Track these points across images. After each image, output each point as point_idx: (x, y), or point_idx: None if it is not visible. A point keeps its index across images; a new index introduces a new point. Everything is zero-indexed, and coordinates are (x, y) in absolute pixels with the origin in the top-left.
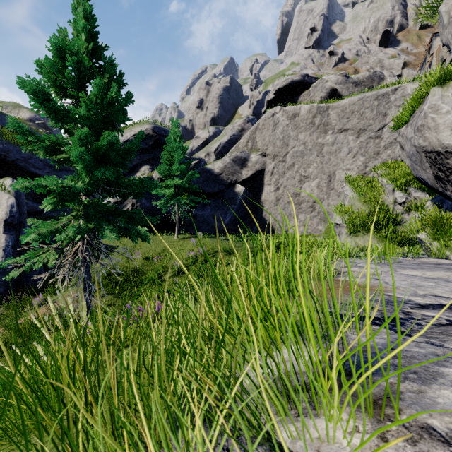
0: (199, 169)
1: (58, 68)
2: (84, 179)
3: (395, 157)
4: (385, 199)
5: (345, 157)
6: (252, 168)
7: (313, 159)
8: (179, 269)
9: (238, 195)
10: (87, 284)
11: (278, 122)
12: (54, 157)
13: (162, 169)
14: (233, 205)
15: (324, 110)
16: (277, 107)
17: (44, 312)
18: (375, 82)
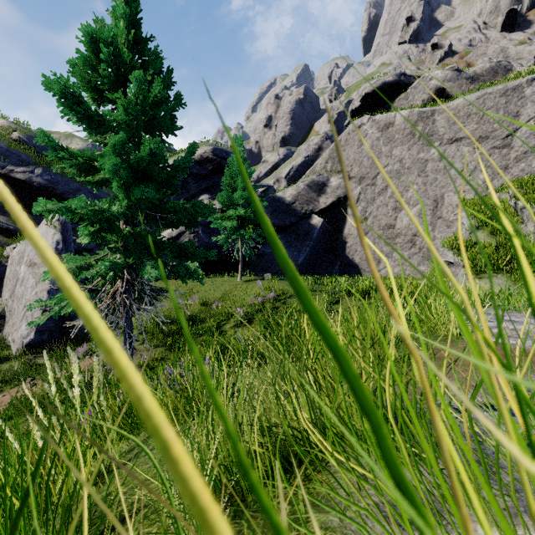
0: (267, 197)
1: (92, 64)
2: (122, 201)
3: (532, 172)
4: (522, 228)
5: (457, 176)
6: (332, 195)
7: (412, 180)
8: (242, 318)
9: (314, 228)
10: (128, 334)
11: (366, 135)
12: (90, 178)
13: (222, 197)
14: (308, 240)
15: (428, 116)
16: (365, 117)
17: (87, 365)
18: (499, 76)
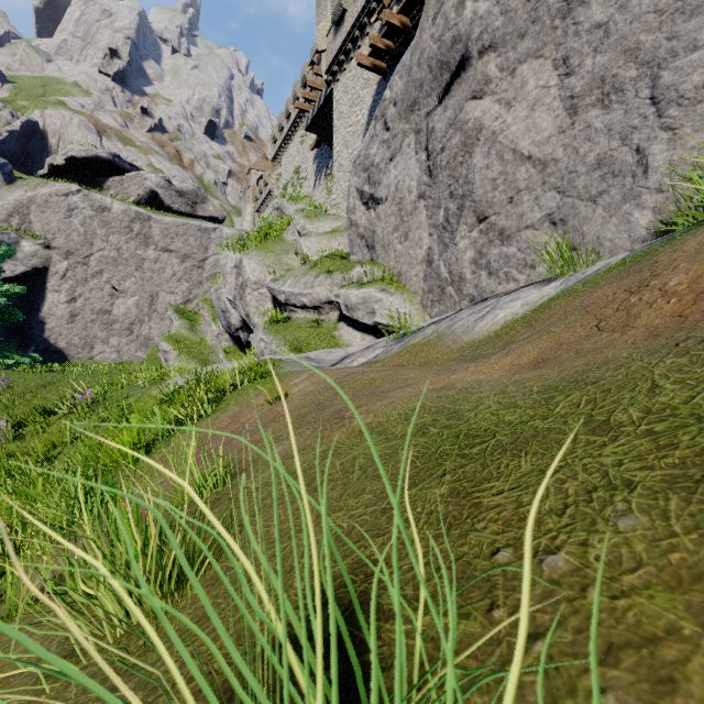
0: None
1: None
2: None
3: None
4: (206, 330)
5: (169, 279)
6: (25, 262)
7: (131, 272)
8: None
9: None
10: None
11: (76, 208)
12: None
13: None
14: None
15: (145, 219)
16: (75, 186)
17: None
18: (199, 199)
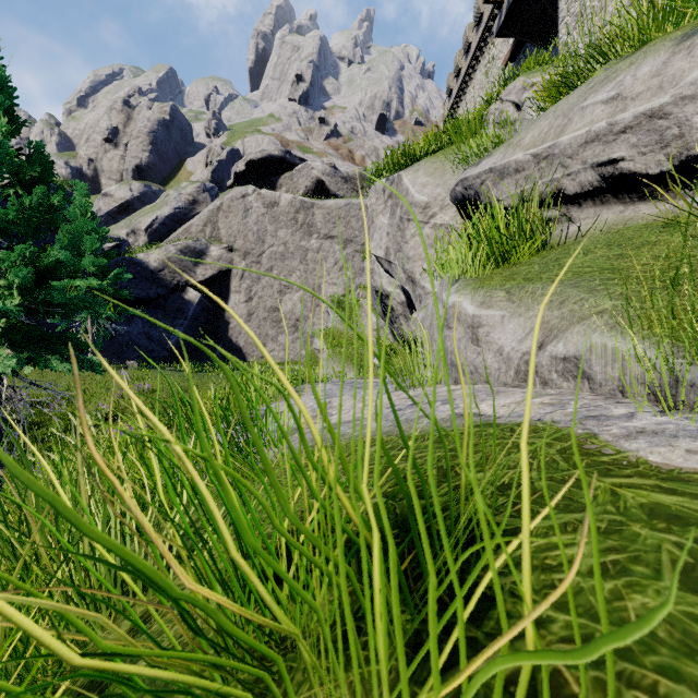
0: (122, 258)
1: None
2: (13, 298)
3: None
4: (364, 323)
5: (331, 269)
6: (213, 266)
7: (296, 265)
8: (106, 414)
9: (190, 304)
10: (1, 430)
11: (251, 208)
12: None
13: None
14: (182, 319)
15: (309, 207)
16: (250, 187)
17: None
18: (365, 183)
